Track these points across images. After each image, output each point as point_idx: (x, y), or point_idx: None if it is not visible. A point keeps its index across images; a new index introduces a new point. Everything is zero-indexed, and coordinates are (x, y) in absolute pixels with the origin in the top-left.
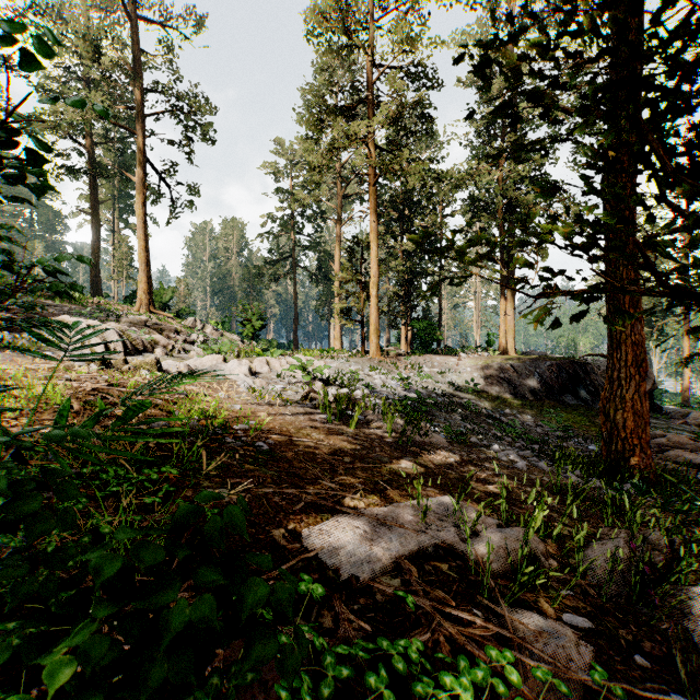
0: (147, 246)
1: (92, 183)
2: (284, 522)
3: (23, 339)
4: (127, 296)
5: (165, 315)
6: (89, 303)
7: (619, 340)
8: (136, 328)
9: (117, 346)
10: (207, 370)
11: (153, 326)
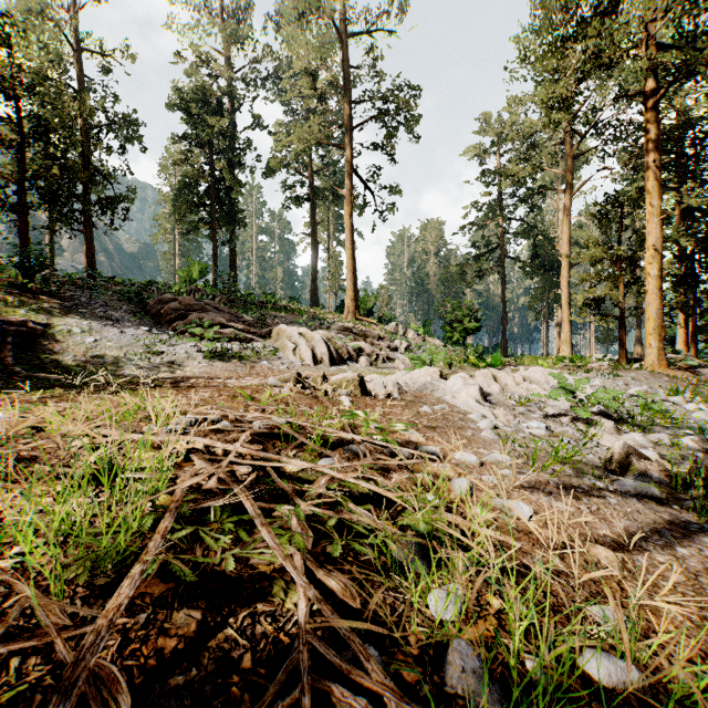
0: (353, 255)
1: (311, 207)
2: None
3: (248, 348)
4: (338, 306)
5: (369, 321)
6: (307, 313)
7: None
8: (342, 335)
9: (323, 354)
10: (419, 389)
11: (358, 332)
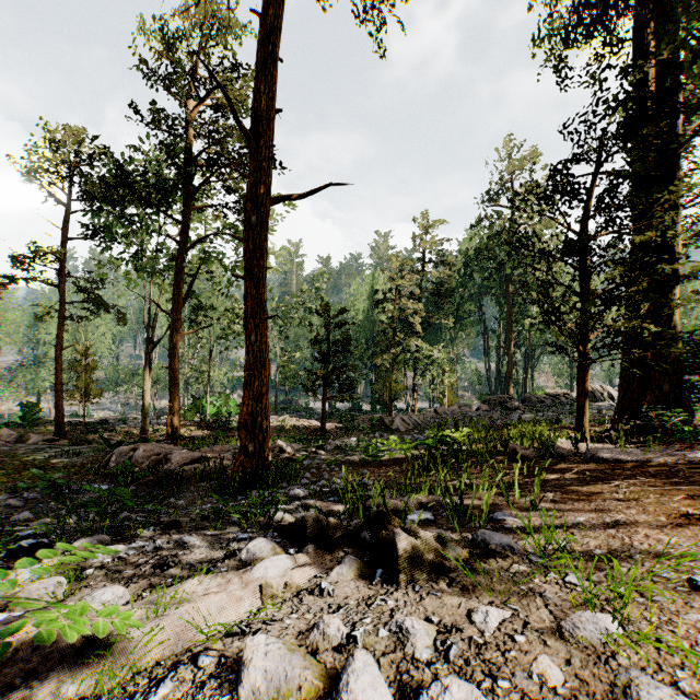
0: None
1: None
2: None
3: None
4: None
5: None
6: None
7: (265, 359)
8: None
9: None
10: None
11: None
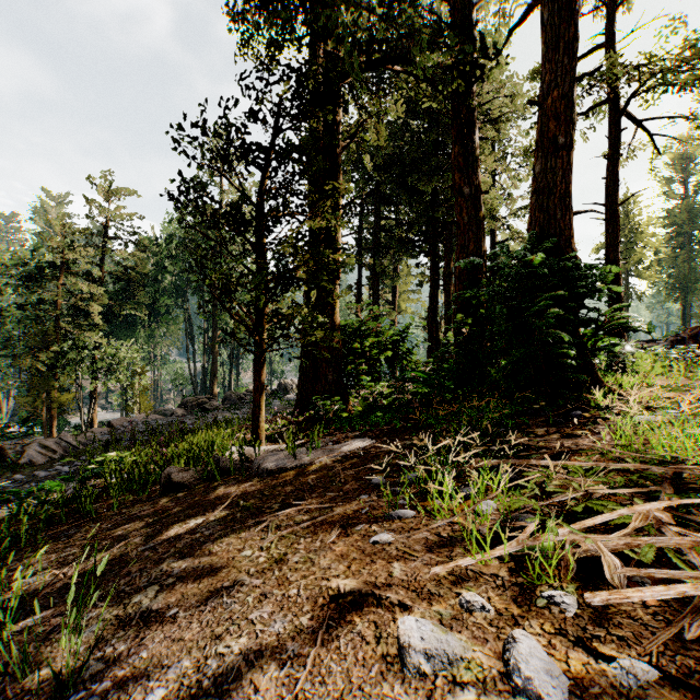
0: None
1: None
2: (381, 442)
3: None
4: None
5: None
6: None
7: None
8: None
9: None
10: None
11: None
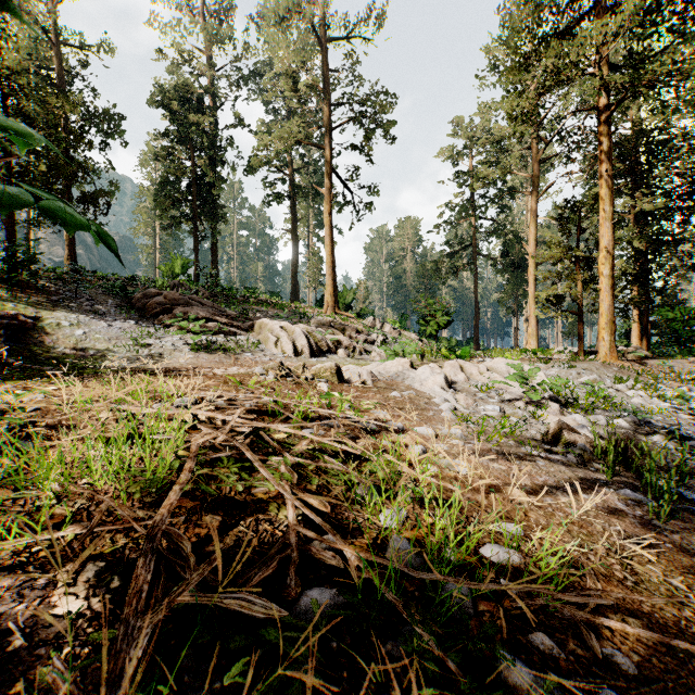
0: (332, 251)
1: (292, 204)
2: None
3: (232, 341)
4: (317, 301)
5: (348, 315)
6: (287, 307)
7: None
8: (321, 329)
9: (304, 347)
10: (392, 377)
11: (337, 326)
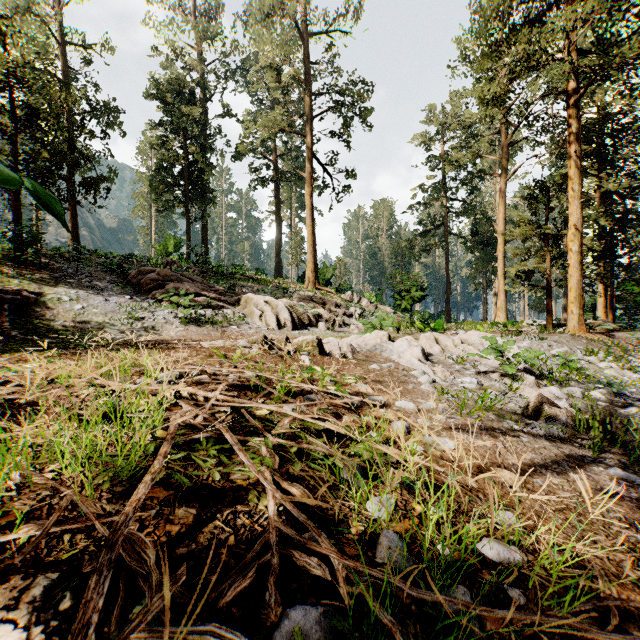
0: (313, 231)
1: (276, 188)
2: None
3: (219, 315)
4: (299, 277)
5: (327, 290)
6: (271, 283)
7: None
8: (303, 303)
9: (286, 320)
10: (370, 350)
11: (318, 300)
